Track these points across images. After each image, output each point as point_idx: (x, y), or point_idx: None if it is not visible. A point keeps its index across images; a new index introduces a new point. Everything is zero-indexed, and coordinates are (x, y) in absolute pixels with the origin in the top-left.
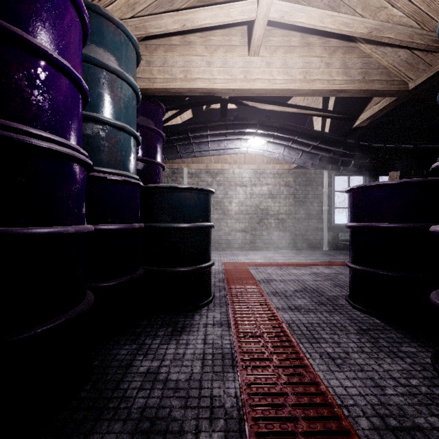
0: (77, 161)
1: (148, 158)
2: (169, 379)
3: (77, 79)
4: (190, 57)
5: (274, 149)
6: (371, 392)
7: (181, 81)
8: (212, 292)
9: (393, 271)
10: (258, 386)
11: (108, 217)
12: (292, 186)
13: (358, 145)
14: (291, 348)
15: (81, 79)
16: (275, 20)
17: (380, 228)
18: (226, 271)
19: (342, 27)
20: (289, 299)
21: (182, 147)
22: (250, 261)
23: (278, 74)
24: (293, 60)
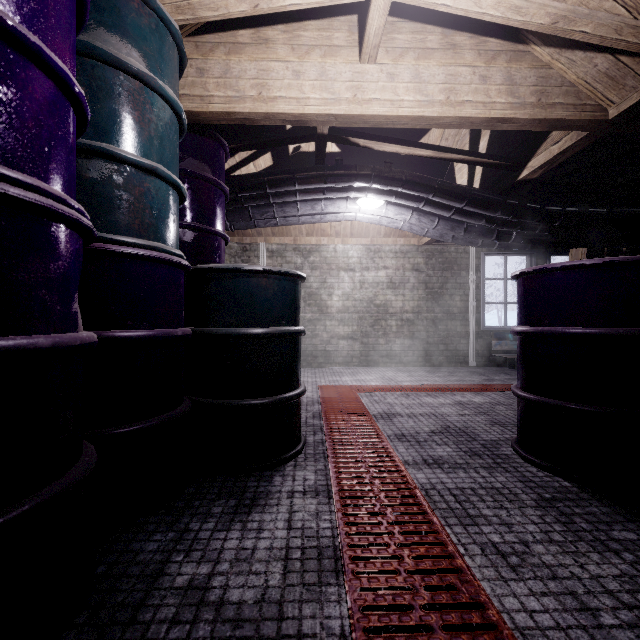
0: (57, 218)
1: (201, 225)
2: (225, 601)
3: (60, 72)
4: (267, 64)
5: (396, 215)
6: (576, 621)
7: (253, 102)
8: (303, 436)
9: (591, 404)
10: (382, 613)
11: (128, 318)
12: (423, 270)
13: (524, 207)
14: (433, 535)
15: (68, 73)
16: (403, 1)
17: (570, 335)
18: (323, 401)
19: (510, 13)
20: (424, 446)
21: (256, 210)
22: (361, 384)
23: (406, 92)
24: (430, 70)
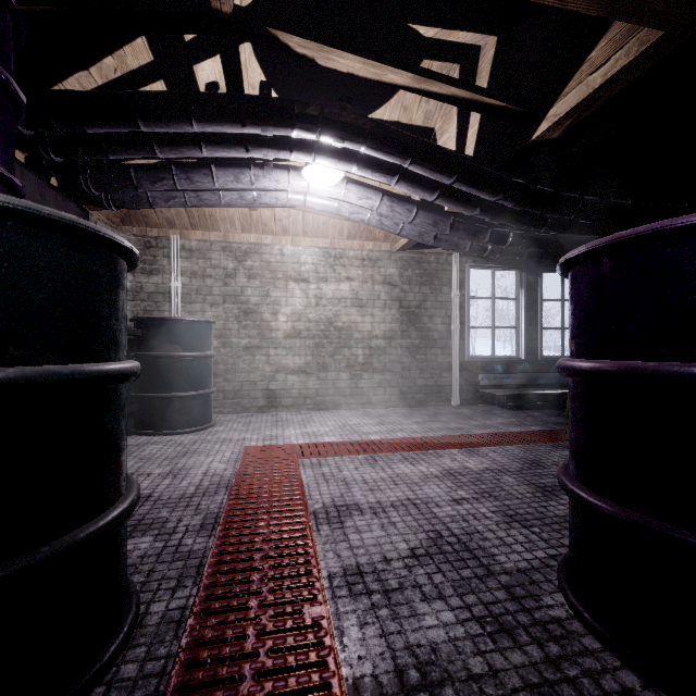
0: None
1: None
2: None
3: None
4: None
5: (360, 199)
6: None
7: None
8: (132, 613)
9: None
10: None
11: None
12: (396, 284)
13: (534, 189)
14: None
15: None
16: None
17: None
18: (238, 482)
19: None
20: (398, 610)
21: (143, 173)
22: (309, 441)
23: None
24: None
